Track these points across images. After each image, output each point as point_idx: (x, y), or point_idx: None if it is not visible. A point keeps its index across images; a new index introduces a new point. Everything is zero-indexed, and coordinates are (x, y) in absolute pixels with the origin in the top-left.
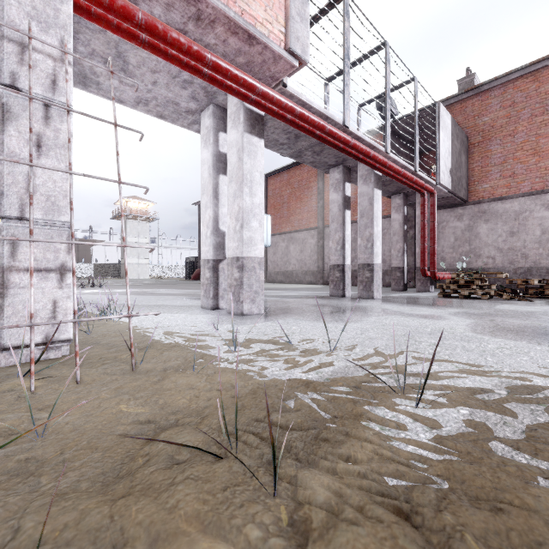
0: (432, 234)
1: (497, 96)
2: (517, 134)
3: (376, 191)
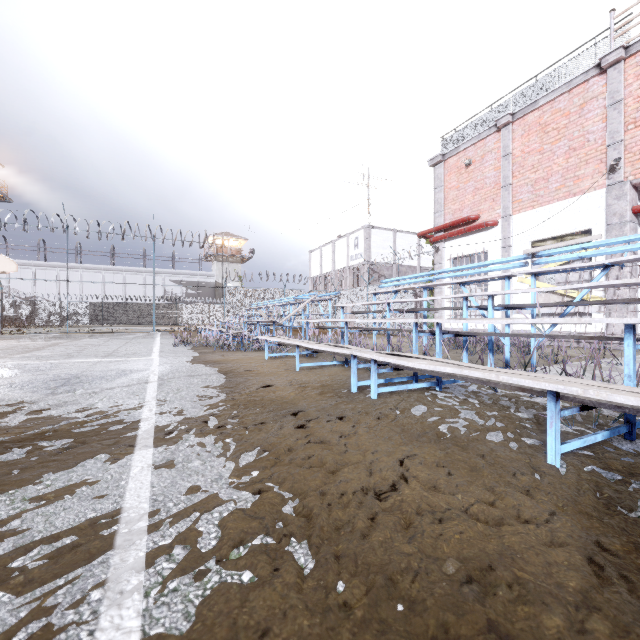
0: None
1: None
2: None
3: None
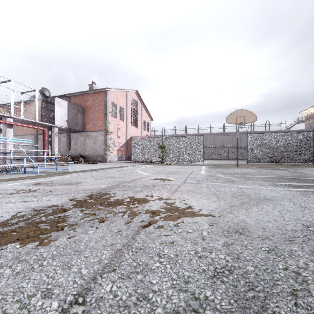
0: (44, 143)
1: (91, 96)
2: (95, 111)
3: (8, 129)
